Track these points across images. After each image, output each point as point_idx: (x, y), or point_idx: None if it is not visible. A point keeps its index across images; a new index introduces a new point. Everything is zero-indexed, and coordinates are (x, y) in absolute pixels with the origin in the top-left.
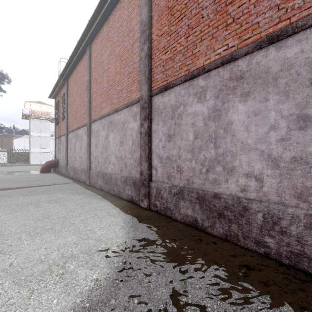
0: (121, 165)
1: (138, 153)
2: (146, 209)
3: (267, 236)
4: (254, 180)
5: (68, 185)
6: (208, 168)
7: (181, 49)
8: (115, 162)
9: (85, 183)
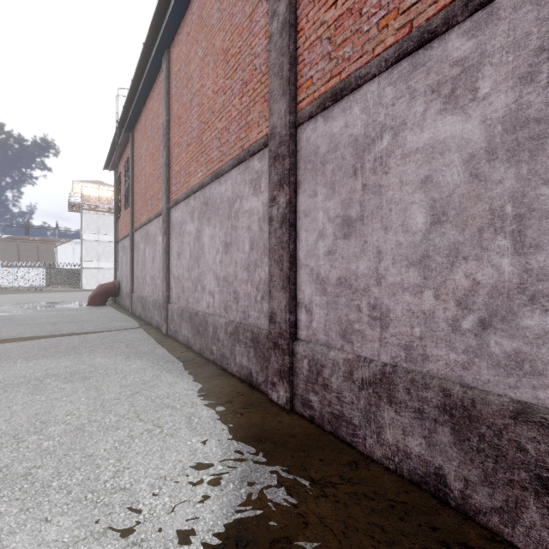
0: (226, 297)
1: (263, 270)
2: (282, 409)
3: None
4: None
5: (126, 334)
6: (486, 317)
7: None
8: (215, 289)
9: (160, 329)
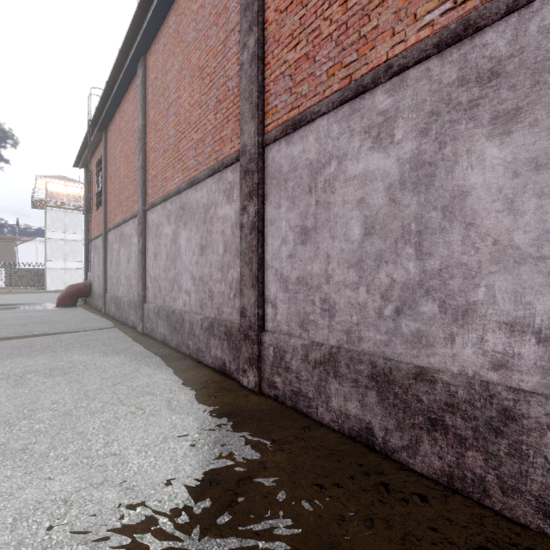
0: (201, 296)
1: (236, 270)
2: (252, 391)
3: None
4: (534, 341)
5: (101, 333)
6: (400, 306)
7: (332, 32)
8: (191, 288)
9: (136, 328)
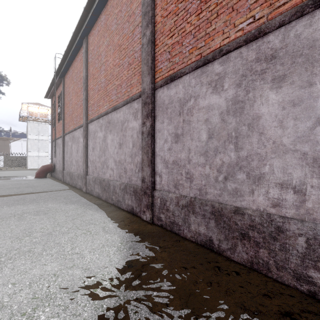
0: (120, 171)
1: (139, 157)
2: (148, 222)
3: (313, 269)
4: (292, 192)
5: (62, 192)
6: (226, 175)
7: (191, 30)
8: (114, 167)
9: (82, 189)
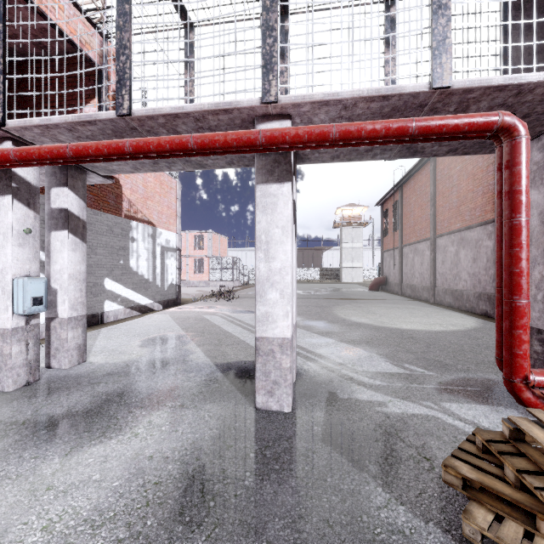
0: (473, 282)
1: (493, 270)
2: None
3: None
4: None
5: (411, 301)
6: None
7: None
8: (467, 279)
9: (428, 301)
